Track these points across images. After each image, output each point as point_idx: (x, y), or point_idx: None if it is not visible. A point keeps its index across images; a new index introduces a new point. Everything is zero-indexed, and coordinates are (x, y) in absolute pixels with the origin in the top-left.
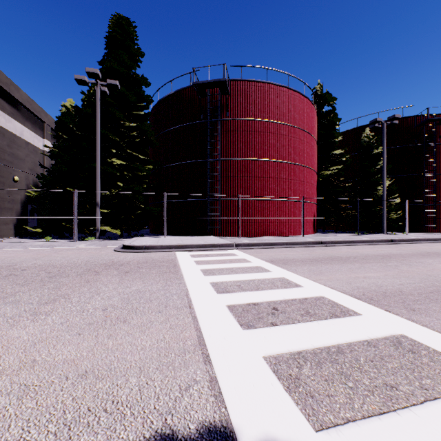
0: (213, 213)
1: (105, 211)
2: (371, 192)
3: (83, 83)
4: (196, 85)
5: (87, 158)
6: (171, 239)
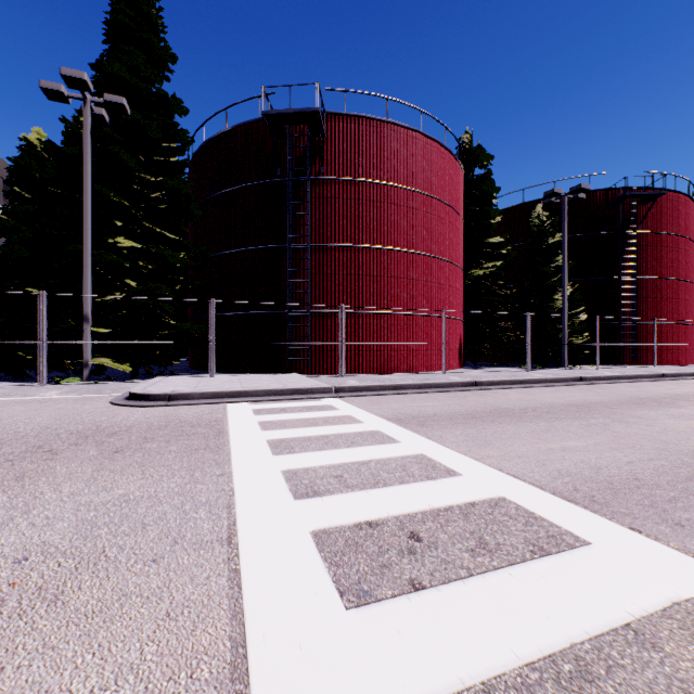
0: (299, 336)
1: (101, 330)
2: (545, 304)
3: (57, 96)
4: (268, 116)
5: (69, 234)
6: (223, 380)
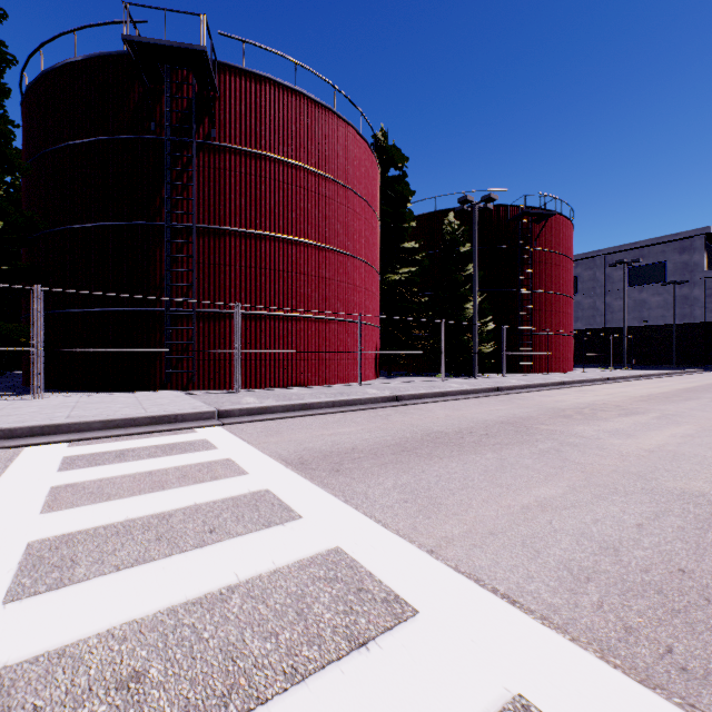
0: (180, 341)
1: None
2: (458, 312)
3: None
4: (132, 44)
5: None
6: (49, 404)
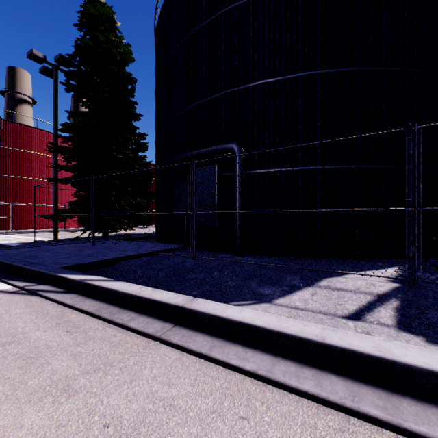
0: None
1: None
2: None
3: None
4: None
5: None
6: None
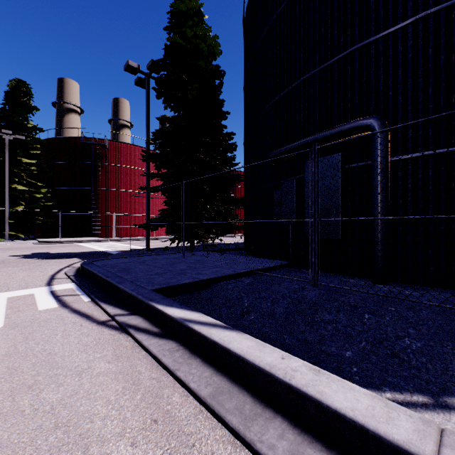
0: (96, 223)
1: (11, 221)
2: None
3: None
4: (83, 142)
5: None
6: (68, 239)
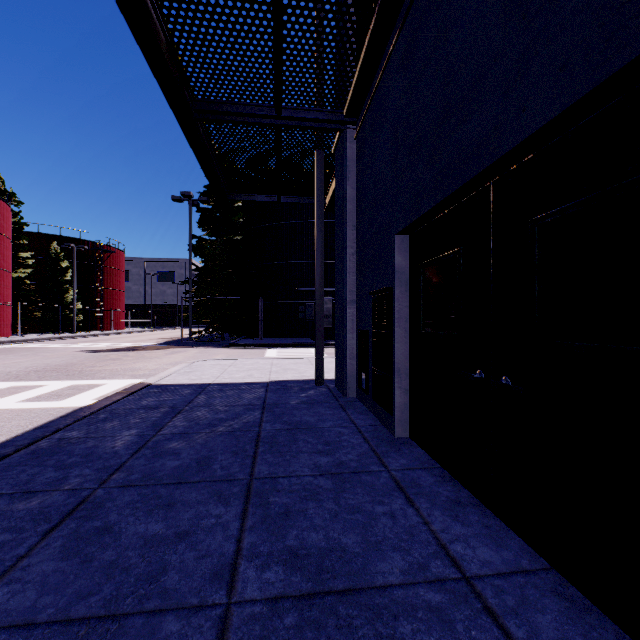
0: None
1: None
2: (62, 299)
3: None
4: None
5: None
6: None
